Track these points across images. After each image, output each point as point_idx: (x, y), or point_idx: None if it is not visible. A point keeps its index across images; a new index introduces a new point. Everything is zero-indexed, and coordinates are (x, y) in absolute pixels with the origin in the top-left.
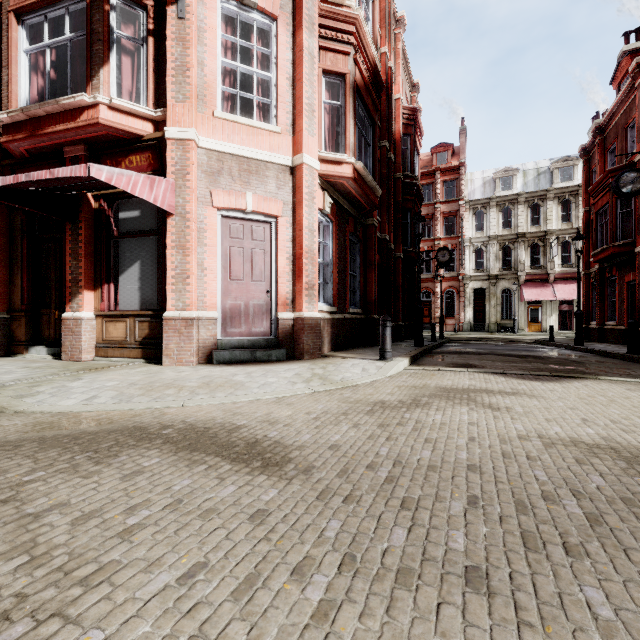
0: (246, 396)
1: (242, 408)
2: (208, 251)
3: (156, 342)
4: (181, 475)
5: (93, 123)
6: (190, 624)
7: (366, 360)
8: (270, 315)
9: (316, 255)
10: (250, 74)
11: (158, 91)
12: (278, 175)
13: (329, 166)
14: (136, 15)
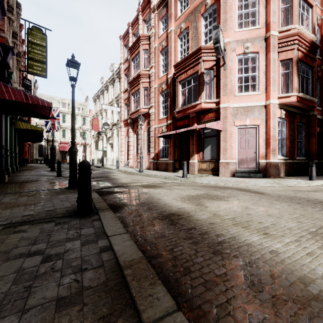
0: (250, 185)
1: (250, 187)
2: (233, 140)
3: (216, 169)
4: (242, 192)
5: (200, 108)
6: (252, 199)
7: (301, 180)
8: (256, 161)
9: (276, 137)
10: (247, 76)
11: (217, 93)
12: (259, 109)
13: (283, 99)
14: (210, 72)
